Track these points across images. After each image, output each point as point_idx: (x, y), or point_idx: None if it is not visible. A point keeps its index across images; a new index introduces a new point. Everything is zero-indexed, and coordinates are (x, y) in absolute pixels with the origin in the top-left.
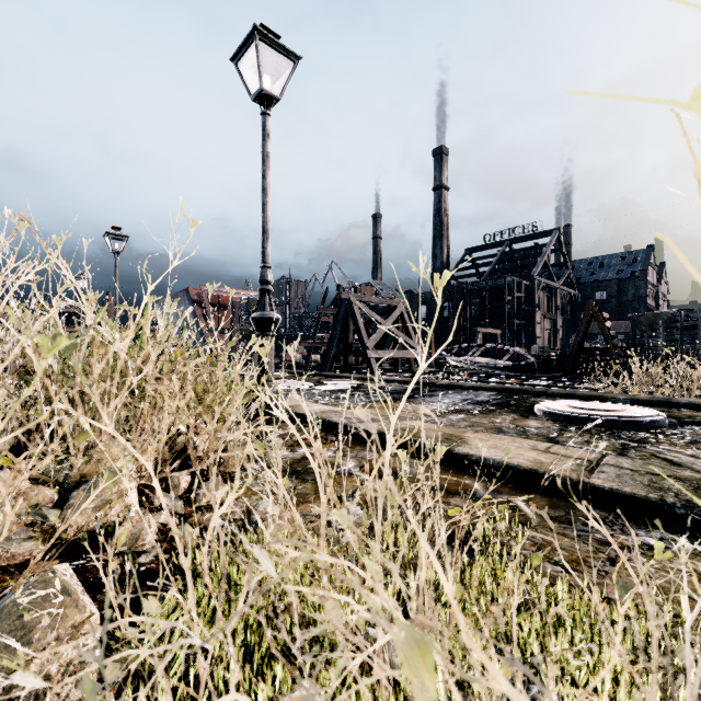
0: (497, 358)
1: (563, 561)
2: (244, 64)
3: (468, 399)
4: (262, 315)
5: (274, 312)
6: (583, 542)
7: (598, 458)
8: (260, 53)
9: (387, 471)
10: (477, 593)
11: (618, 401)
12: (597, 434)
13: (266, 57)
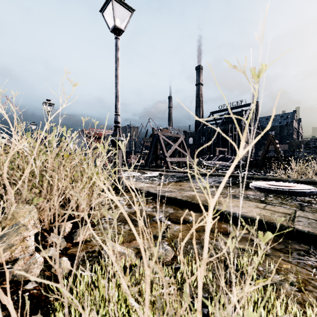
0: (226, 161)
1: None
2: (106, 13)
3: (215, 180)
4: (115, 139)
5: (121, 137)
6: (302, 267)
7: (293, 212)
8: (114, 7)
9: (206, 250)
10: None
11: (288, 181)
12: (284, 198)
13: (117, 10)
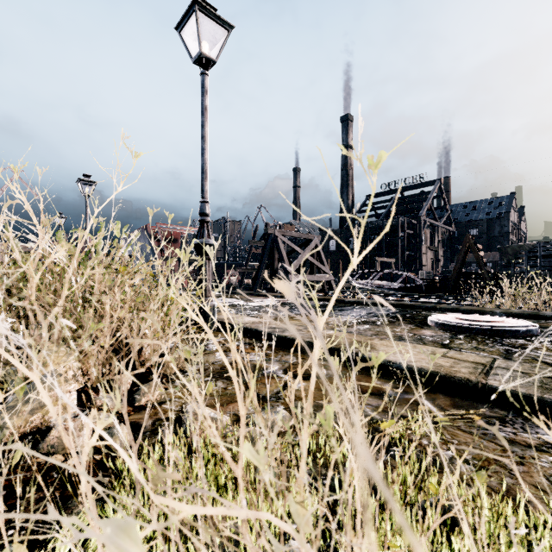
0: (392, 281)
1: (525, 489)
2: (187, 32)
3: (371, 312)
4: (201, 242)
5: (211, 239)
6: (489, 441)
7: (490, 362)
8: (199, 22)
9: (314, 381)
10: (400, 499)
11: (495, 314)
12: (483, 341)
13: (205, 26)
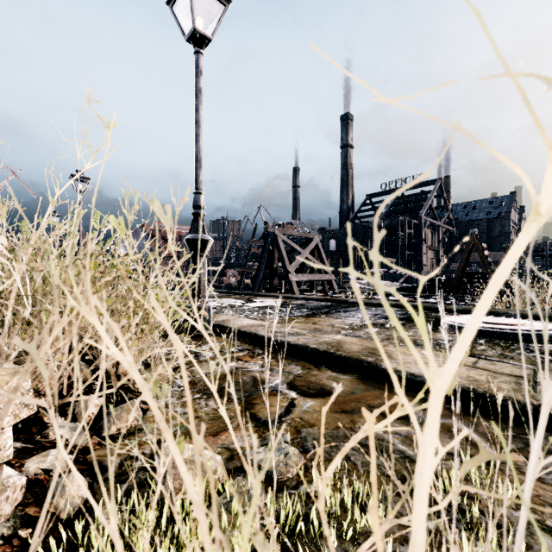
0: (394, 281)
1: None
2: (179, 8)
3: (378, 314)
4: (195, 237)
5: (206, 234)
6: None
7: (532, 375)
8: None
9: (419, 551)
10: None
11: (510, 316)
12: (507, 347)
13: (199, 1)
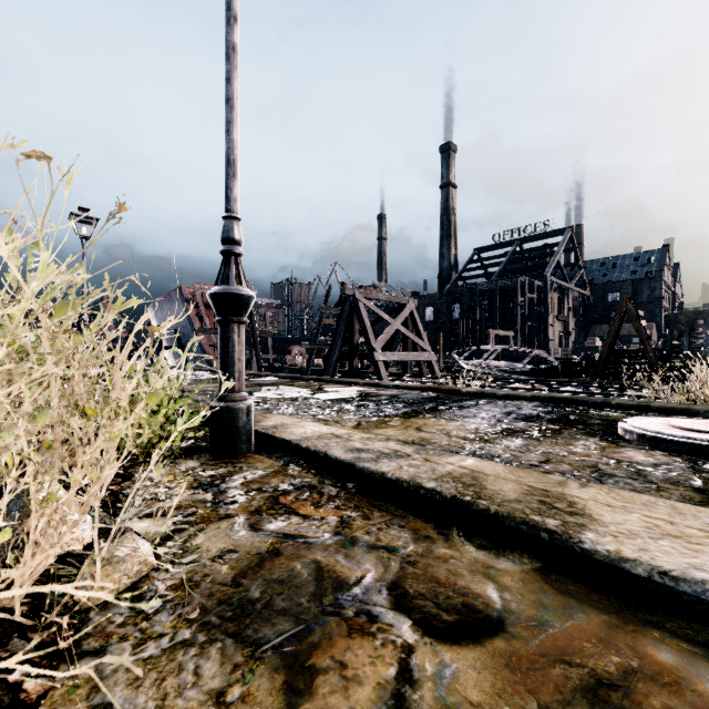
0: (515, 361)
1: None
2: None
3: (510, 412)
4: (223, 290)
5: (243, 287)
6: None
7: None
8: None
9: None
10: None
11: None
12: None
13: None
